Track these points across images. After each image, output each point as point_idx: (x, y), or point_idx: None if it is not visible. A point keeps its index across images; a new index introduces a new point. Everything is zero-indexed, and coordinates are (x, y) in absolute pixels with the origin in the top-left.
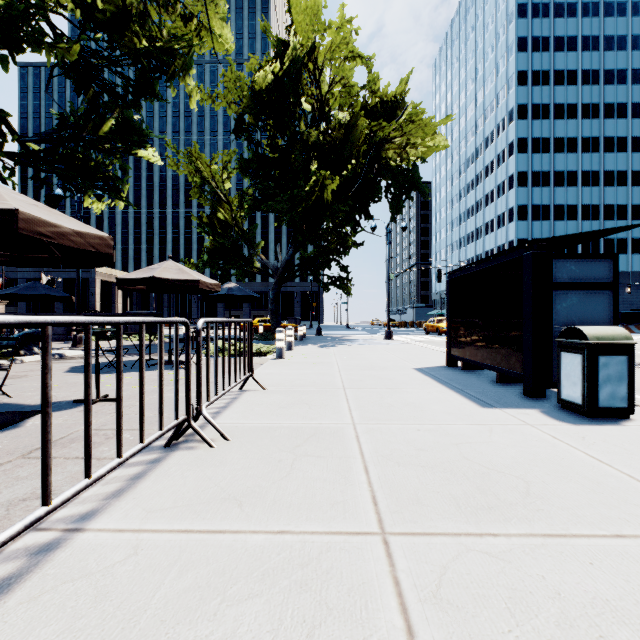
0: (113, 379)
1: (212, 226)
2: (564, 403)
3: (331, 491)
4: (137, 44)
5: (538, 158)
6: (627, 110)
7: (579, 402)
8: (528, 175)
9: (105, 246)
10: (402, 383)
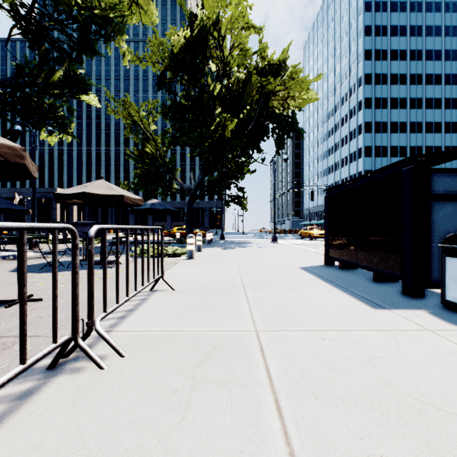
0: (46, 278)
1: (141, 157)
2: (449, 304)
3: None
4: (72, 1)
5: (379, 112)
6: (441, 79)
7: None
8: (372, 124)
9: (15, 156)
10: (293, 282)
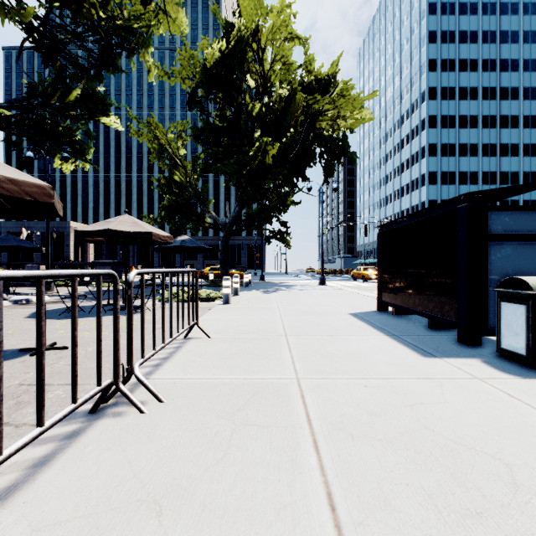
0: (68, 325)
1: (169, 187)
2: (505, 353)
3: (276, 484)
4: (94, 15)
5: (446, 132)
6: (519, 93)
7: (522, 353)
8: (437, 147)
9: (44, 195)
10: (340, 329)
